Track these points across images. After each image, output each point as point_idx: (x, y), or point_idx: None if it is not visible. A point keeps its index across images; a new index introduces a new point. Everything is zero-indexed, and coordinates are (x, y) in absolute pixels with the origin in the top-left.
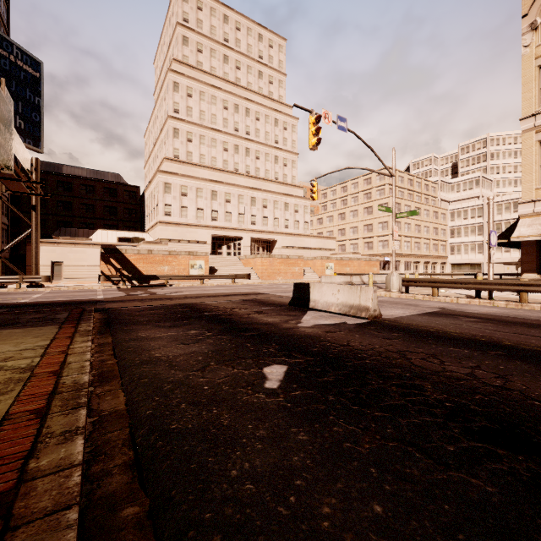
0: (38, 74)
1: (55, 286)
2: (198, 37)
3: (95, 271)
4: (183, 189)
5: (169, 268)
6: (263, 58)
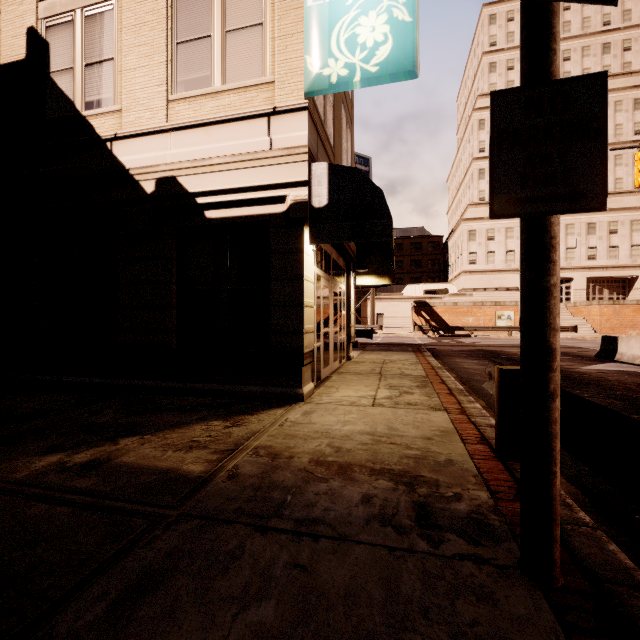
0: (368, 169)
1: (383, 333)
2: (507, 54)
3: (406, 322)
4: (490, 233)
5: (473, 319)
6: (610, 23)
